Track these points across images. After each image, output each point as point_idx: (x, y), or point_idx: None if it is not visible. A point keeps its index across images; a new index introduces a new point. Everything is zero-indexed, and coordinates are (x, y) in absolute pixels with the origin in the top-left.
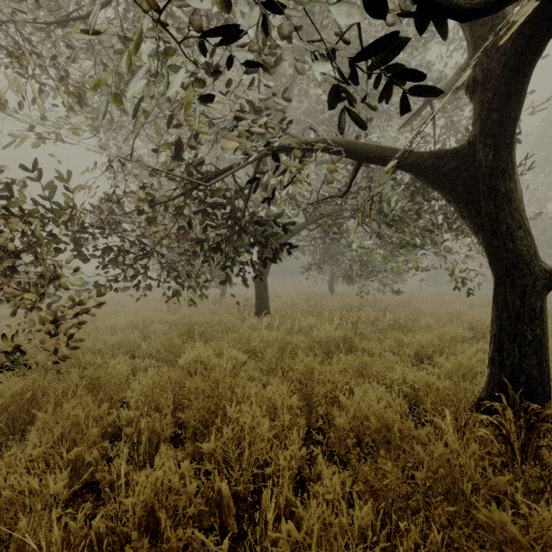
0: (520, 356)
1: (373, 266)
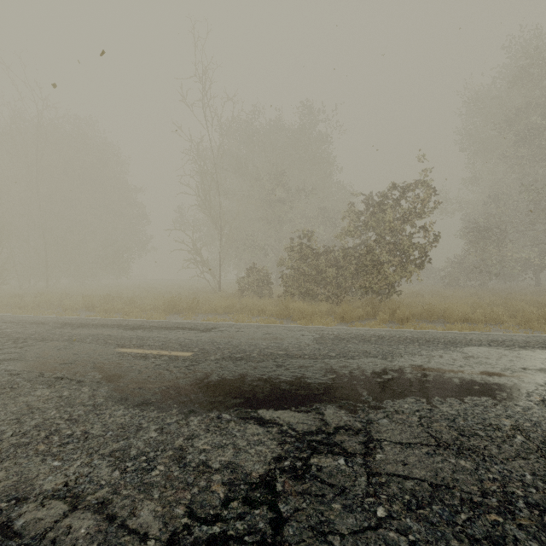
0: None
1: None
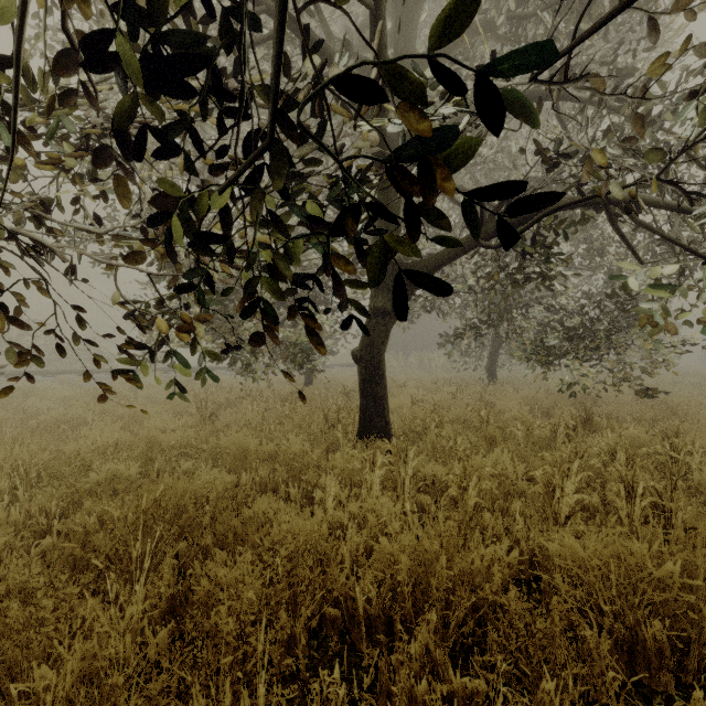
0: None
1: (591, 332)
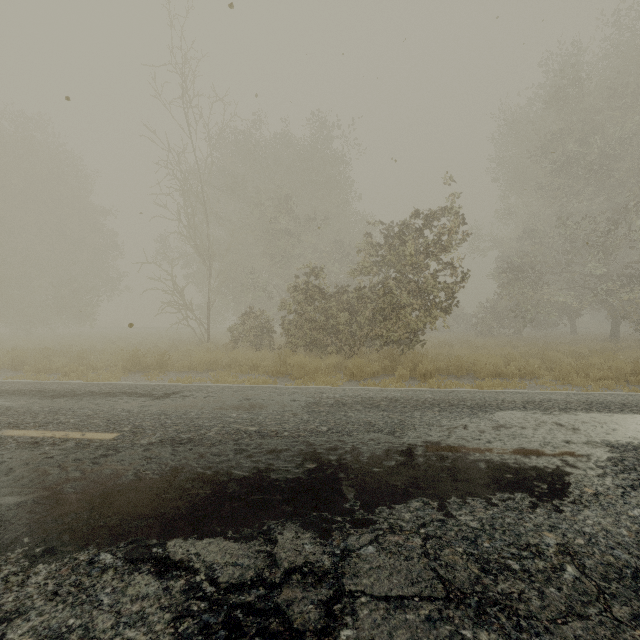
0: (611, 333)
1: None
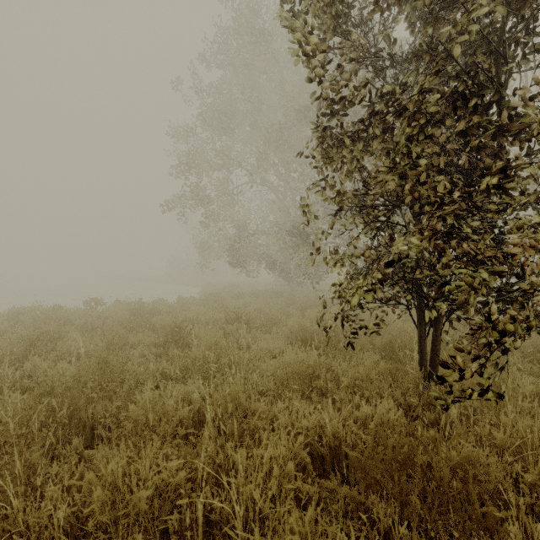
0: None
1: None
